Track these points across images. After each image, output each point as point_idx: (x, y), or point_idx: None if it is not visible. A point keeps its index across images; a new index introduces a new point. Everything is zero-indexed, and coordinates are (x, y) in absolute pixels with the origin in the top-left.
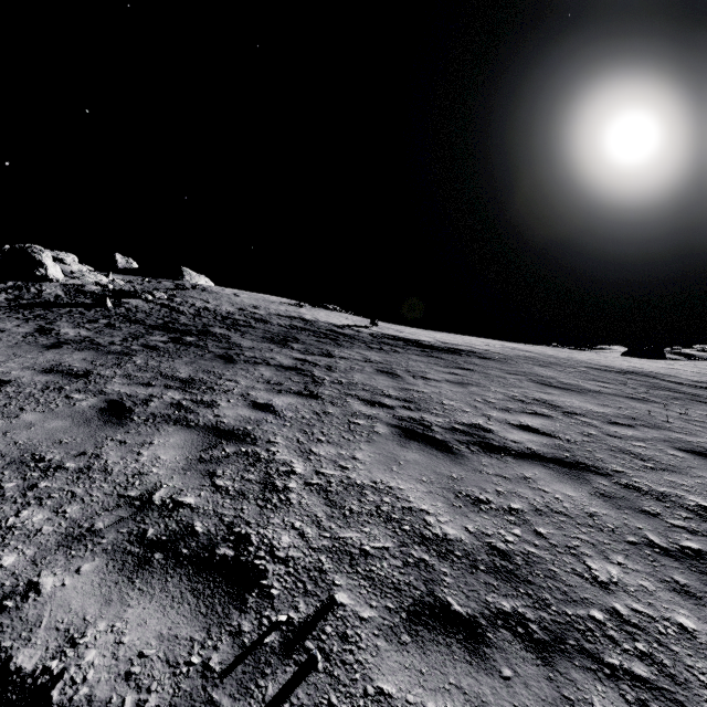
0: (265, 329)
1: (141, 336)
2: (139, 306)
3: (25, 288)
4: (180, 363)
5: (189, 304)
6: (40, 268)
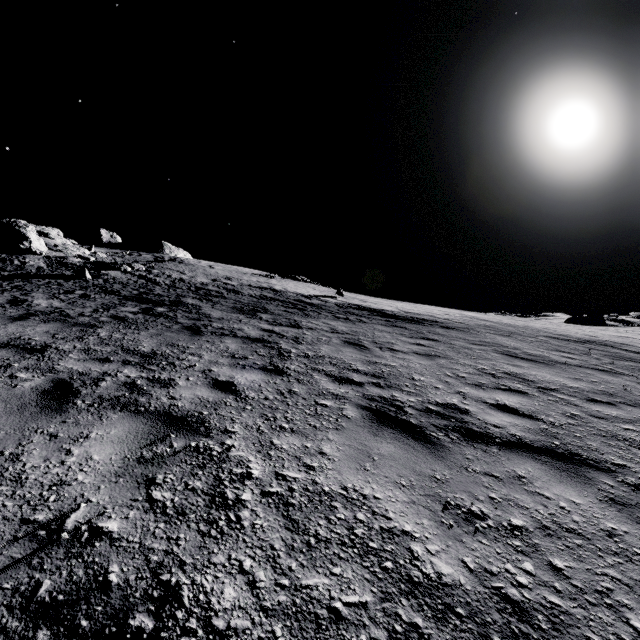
0: (236, 300)
1: (113, 307)
2: (117, 277)
3: (9, 261)
4: (145, 336)
5: (166, 275)
6: (24, 242)
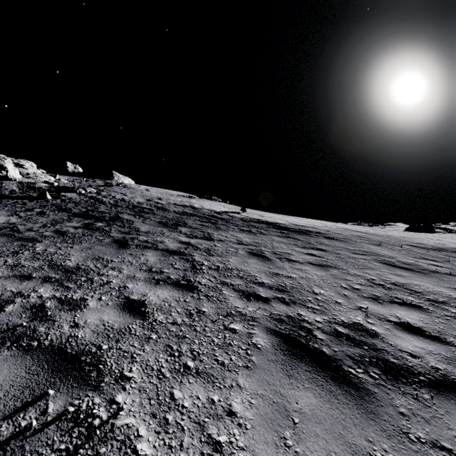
0: (163, 215)
1: (61, 222)
2: (72, 198)
3: None
4: (76, 250)
5: (111, 196)
6: (2, 171)
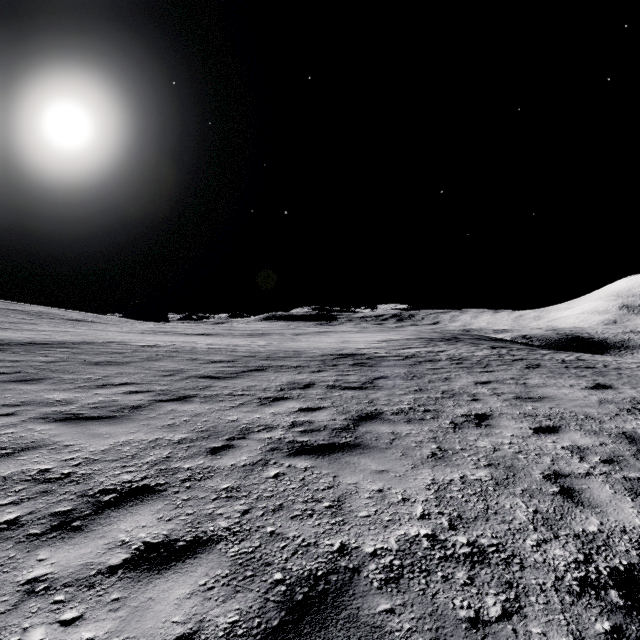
0: None
1: None
2: None
3: None
4: None
5: None
6: None
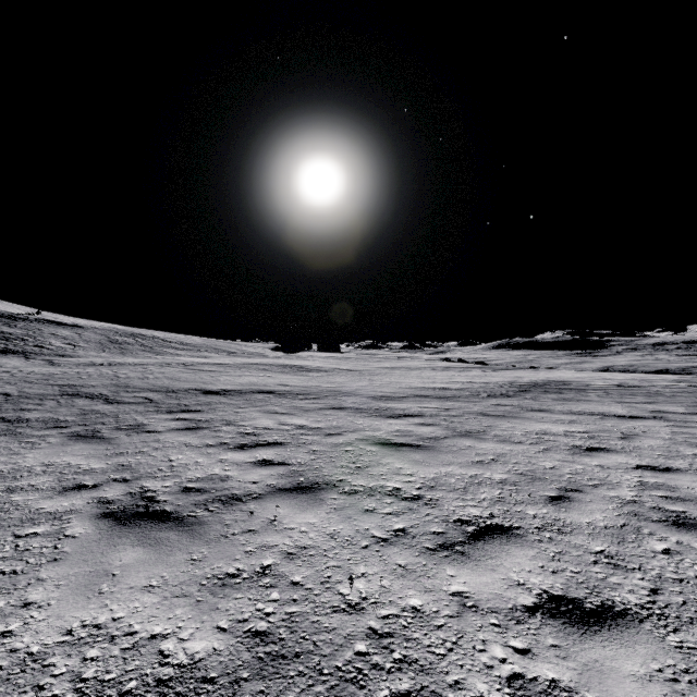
0: None
1: None
2: None
3: None
4: None
5: None
6: None
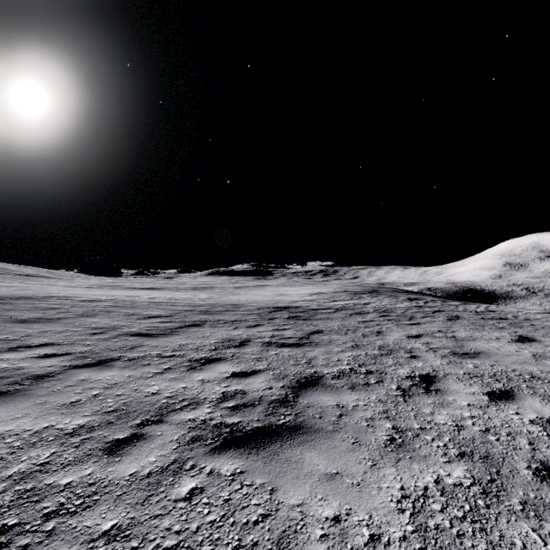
0: None
1: None
2: None
3: None
4: None
5: None
6: None
